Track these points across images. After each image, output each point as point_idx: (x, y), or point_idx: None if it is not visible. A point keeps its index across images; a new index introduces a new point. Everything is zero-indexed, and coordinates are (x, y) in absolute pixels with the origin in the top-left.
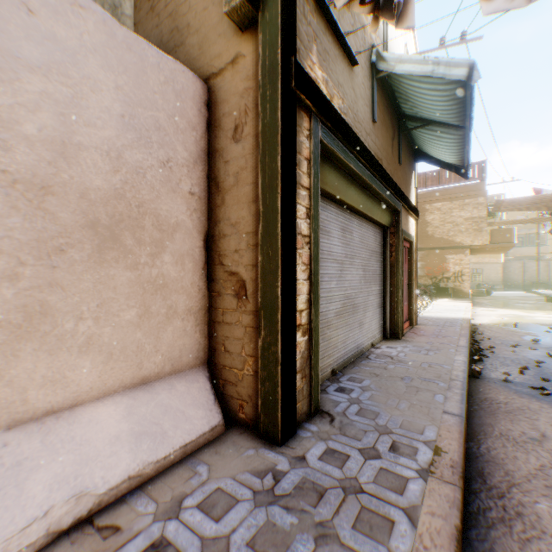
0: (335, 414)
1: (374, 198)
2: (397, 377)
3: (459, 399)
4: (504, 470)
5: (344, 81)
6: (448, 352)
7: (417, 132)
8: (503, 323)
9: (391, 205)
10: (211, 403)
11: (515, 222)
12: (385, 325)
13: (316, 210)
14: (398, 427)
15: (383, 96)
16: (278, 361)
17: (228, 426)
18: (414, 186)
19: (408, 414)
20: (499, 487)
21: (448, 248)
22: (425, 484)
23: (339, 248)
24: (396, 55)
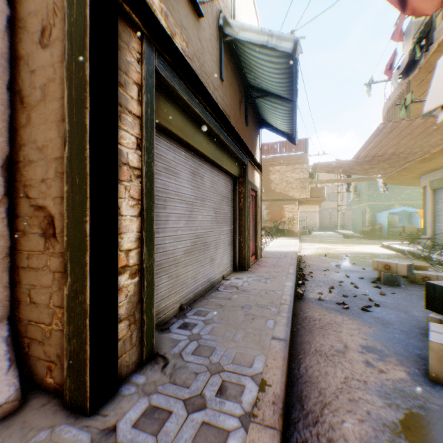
0: (171, 356)
1: (224, 150)
2: (238, 306)
3: (286, 323)
4: (318, 389)
5: (189, 27)
6: (281, 279)
7: (260, 102)
8: (319, 253)
9: (239, 158)
10: (2, 372)
11: (326, 182)
12: (235, 259)
13: (149, 142)
14: (231, 362)
15: (231, 62)
16: (86, 313)
17: (30, 397)
18: (259, 148)
19: (242, 345)
20: (315, 411)
21: (285, 200)
22: (246, 435)
23: (189, 190)
24: (239, 23)
